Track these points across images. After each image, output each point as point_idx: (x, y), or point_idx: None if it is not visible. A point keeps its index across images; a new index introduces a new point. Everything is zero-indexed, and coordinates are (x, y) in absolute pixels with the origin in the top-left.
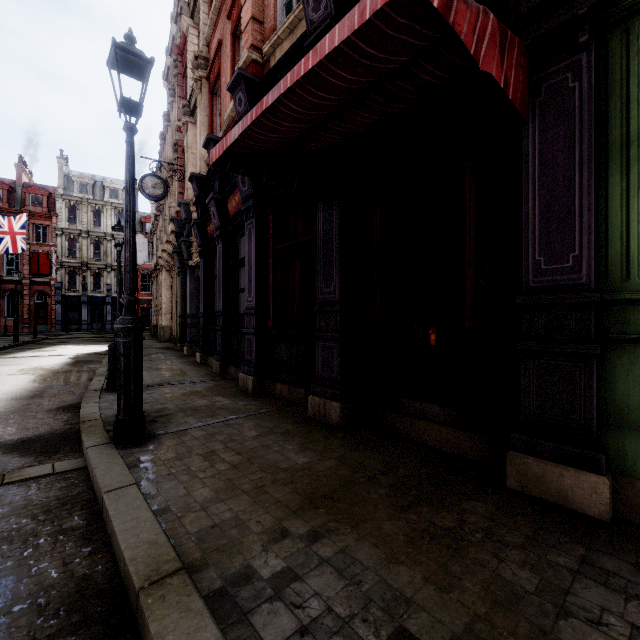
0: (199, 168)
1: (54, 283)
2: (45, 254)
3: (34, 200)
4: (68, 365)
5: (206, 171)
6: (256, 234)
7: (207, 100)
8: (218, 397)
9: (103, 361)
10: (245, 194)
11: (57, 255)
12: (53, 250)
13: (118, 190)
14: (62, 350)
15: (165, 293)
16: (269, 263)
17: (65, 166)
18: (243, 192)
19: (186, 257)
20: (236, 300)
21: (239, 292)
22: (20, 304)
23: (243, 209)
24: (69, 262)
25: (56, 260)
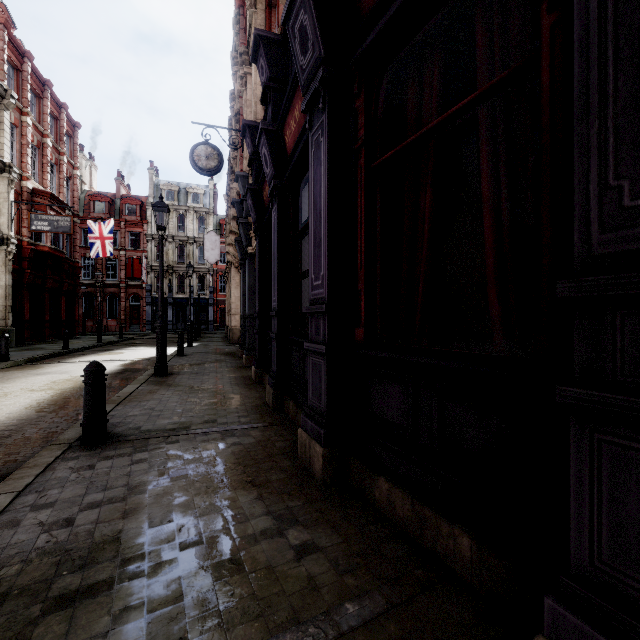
0: (254, 115)
1: (145, 286)
2: (138, 259)
3: (129, 210)
4: (109, 376)
5: (262, 118)
6: (329, 145)
7: (264, 20)
8: (248, 494)
9: (144, 373)
10: (307, 71)
11: (147, 260)
12: (143, 255)
13: (199, 195)
14: (128, 353)
15: (233, 292)
16: (357, 203)
17: (155, 177)
18: (304, 69)
19: (244, 243)
20: (298, 291)
21: (303, 278)
22: (118, 306)
23: (304, 105)
24: (157, 266)
25: (147, 264)
